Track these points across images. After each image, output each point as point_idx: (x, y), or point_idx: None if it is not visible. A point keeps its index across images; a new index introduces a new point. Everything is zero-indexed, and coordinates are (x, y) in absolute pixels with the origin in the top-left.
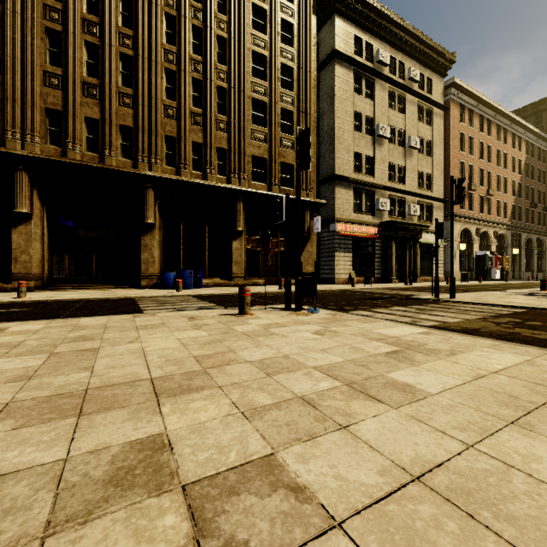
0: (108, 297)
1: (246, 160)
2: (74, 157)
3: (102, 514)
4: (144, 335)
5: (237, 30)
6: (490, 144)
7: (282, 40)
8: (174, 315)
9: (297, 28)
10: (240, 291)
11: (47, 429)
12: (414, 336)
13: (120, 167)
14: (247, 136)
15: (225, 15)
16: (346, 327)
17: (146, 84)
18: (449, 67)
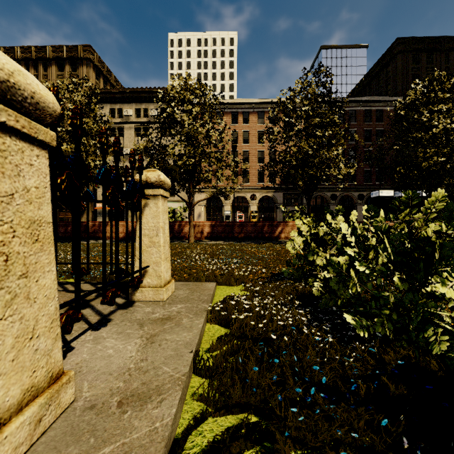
0: None
1: None
2: None
3: None
4: None
5: None
6: (246, 130)
7: None
8: None
9: None
10: None
11: None
12: None
13: None
14: None
15: None
16: None
17: None
18: None
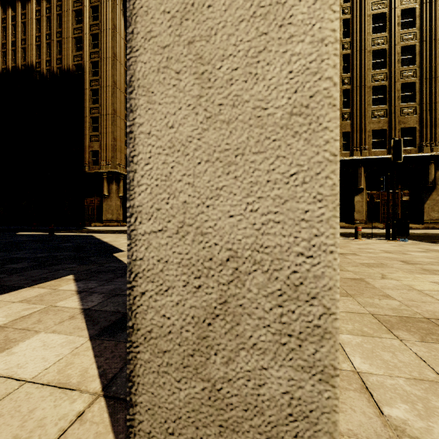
0: None
1: (366, 135)
2: None
3: None
4: None
5: (358, 43)
6: None
7: (402, 27)
8: None
9: (419, 9)
10: (355, 228)
11: None
12: None
13: None
14: (367, 117)
15: (348, 38)
16: (414, 246)
17: None
18: None
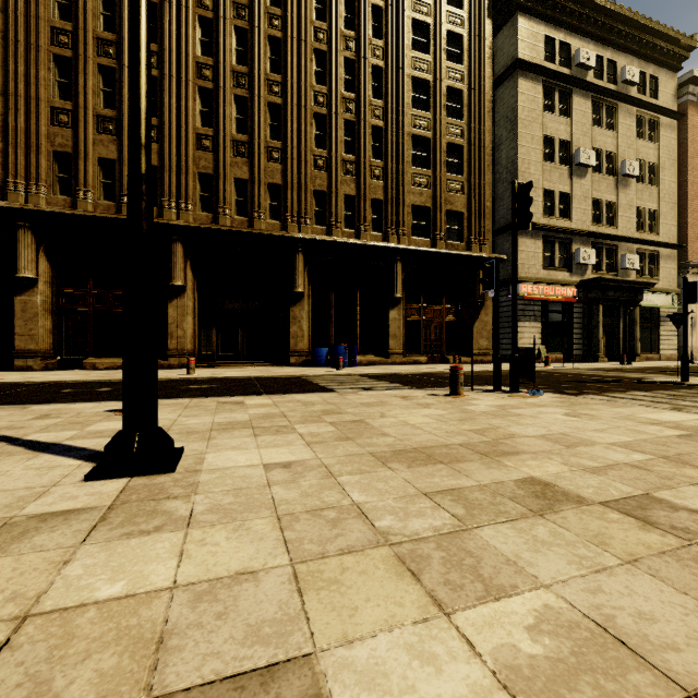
0: (273, 375)
1: (405, 211)
2: (225, 223)
3: (561, 510)
4: (384, 411)
5: (394, 55)
6: None
7: (448, 58)
8: (380, 394)
9: (467, 40)
10: (453, 369)
11: (434, 469)
12: (696, 422)
13: (269, 231)
14: (406, 182)
15: (380, 40)
16: (598, 411)
17: (295, 134)
18: (686, 56)
